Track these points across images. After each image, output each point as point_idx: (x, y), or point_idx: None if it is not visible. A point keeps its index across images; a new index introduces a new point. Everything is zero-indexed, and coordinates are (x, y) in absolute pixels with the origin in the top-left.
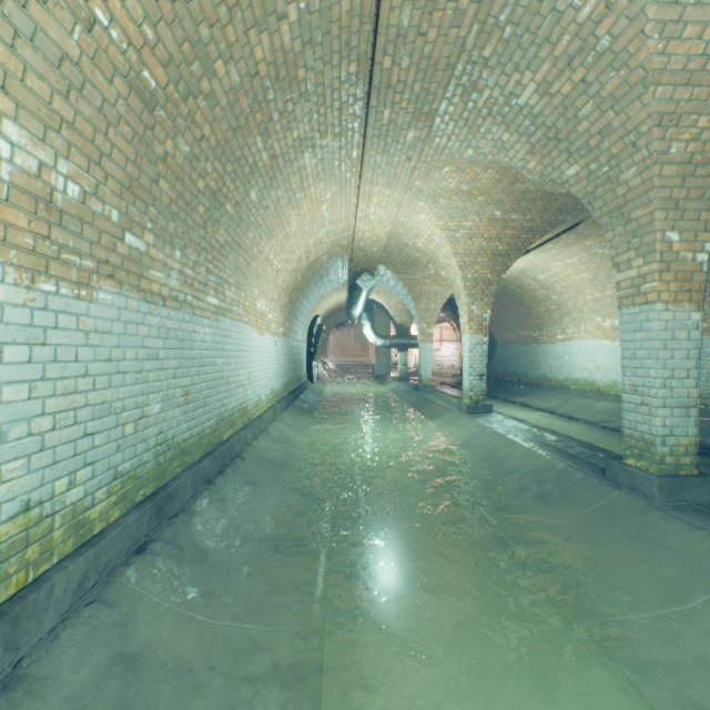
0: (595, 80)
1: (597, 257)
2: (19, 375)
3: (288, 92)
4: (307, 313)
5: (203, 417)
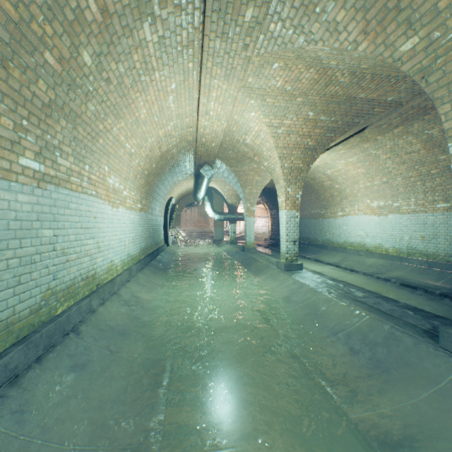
0: None
1: (371, 157)
2: None
3: None
4: (164, 195)
5: (13, 299)
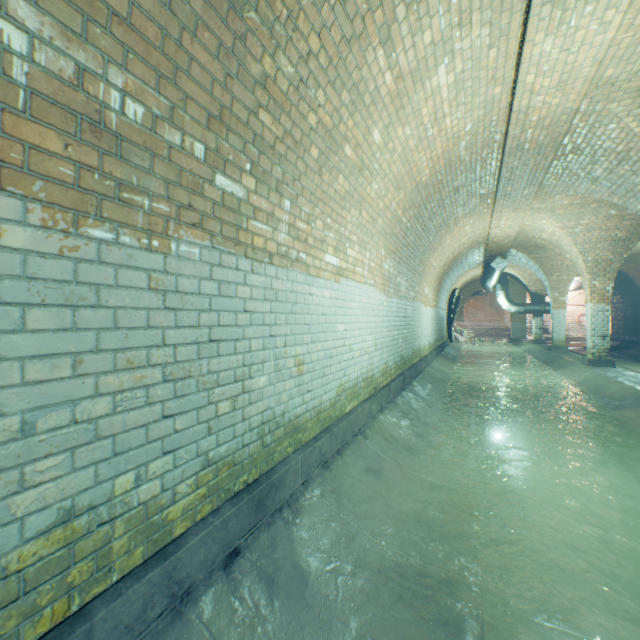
0: (636, 170)
1: None
2: (385, 325)
3: (453, 197)
4: (448, 288)
5: (408, 349)
